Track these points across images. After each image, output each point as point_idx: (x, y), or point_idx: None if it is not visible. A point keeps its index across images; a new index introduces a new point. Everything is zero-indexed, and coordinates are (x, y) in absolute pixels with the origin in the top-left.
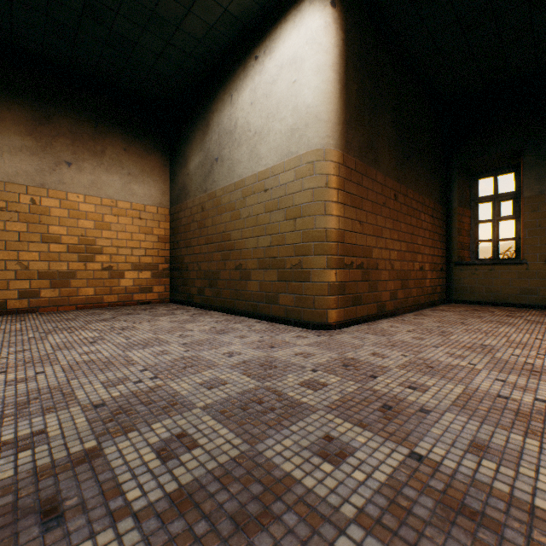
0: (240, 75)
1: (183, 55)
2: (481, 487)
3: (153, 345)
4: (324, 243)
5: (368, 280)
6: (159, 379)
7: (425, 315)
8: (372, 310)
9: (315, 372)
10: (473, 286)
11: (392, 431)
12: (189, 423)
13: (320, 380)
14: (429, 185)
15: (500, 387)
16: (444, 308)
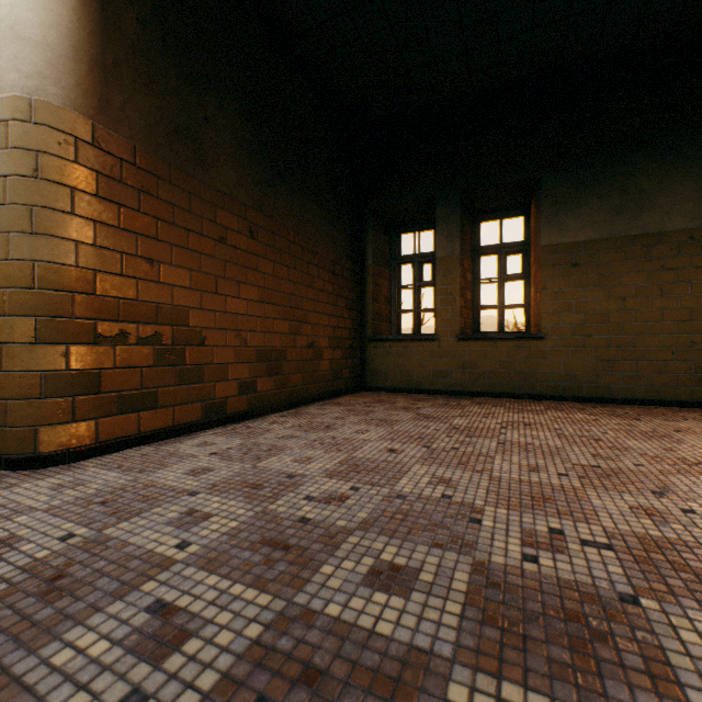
0: None
1: None
2: None
3: None
4: (32, 291)
5: (180, 364)
6: None
7: (299, 414)
8: (190, 416)
9: None
10: (388, 368)
11: None
12: None
13: None
14: (329, 229)
15: (110, 647)
16: (345, 400)
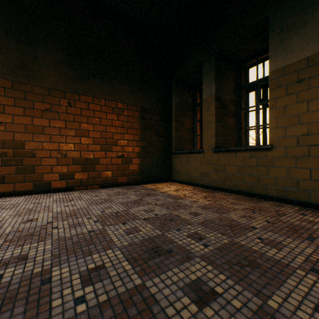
0: None
1: None
2: None
3: None
4: None
5: (18, 165)
6: None
7: (92, 191)
8: (25, 187)
9: None
10: (180, 169)
11: None
12: None
13: None
14: (138, 95)
15: None
16: (141, 186)
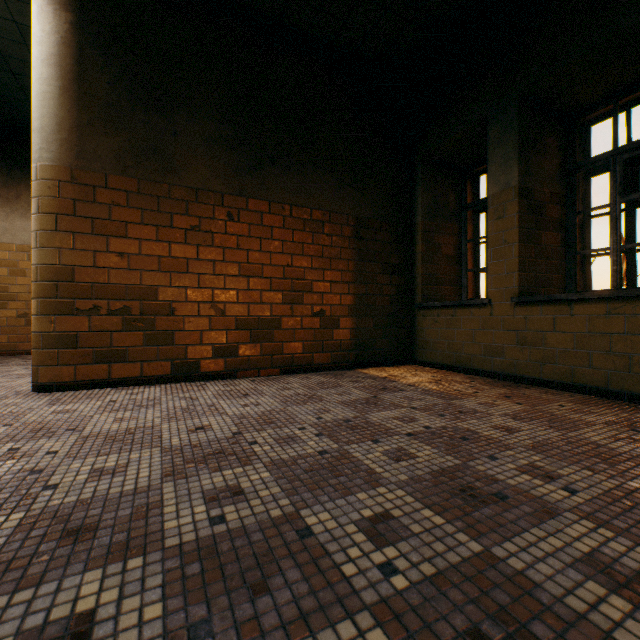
0: None
1: None
2: None
3: None
4: (37, 283)
5: (148, 329)
6: None
7: (271, 380)
8: (158, 370)
9: None
10: (435, 340)
11: None
12: None
13: None
14: (350, 194)
15: None
16: (358, 372)
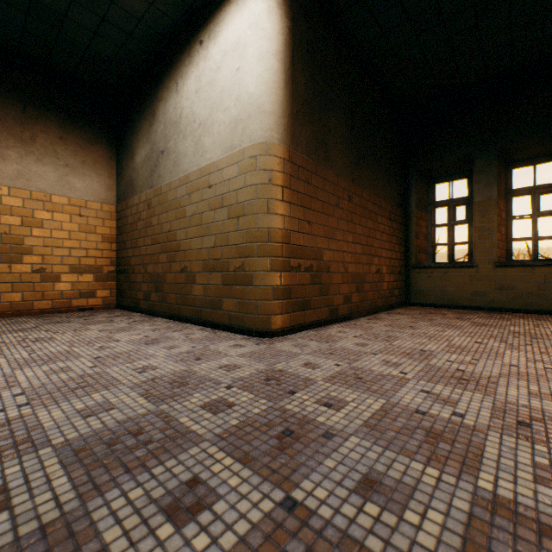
0: (185, 61)
1: (123, 35)
2: (349, 547)
3: (57, 360)
4: (268, 244)
5: (319, 283)
6: (31, 406)
7: (379, 318)
8: (323, 315)
9: (230, 389)
10: (429, 289)
11: (277, 466)
12: (24, 470)
13: (229, 399)
14: (387, 188)
15: (422, 400)
16: (401, 311)
